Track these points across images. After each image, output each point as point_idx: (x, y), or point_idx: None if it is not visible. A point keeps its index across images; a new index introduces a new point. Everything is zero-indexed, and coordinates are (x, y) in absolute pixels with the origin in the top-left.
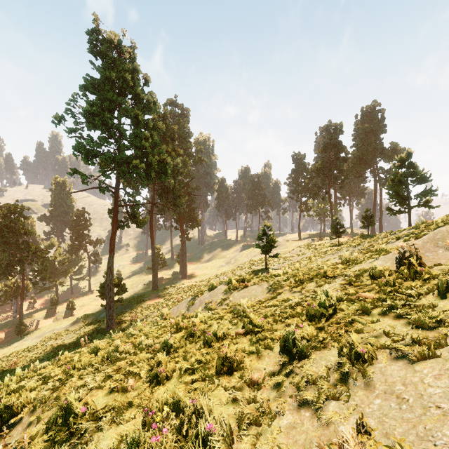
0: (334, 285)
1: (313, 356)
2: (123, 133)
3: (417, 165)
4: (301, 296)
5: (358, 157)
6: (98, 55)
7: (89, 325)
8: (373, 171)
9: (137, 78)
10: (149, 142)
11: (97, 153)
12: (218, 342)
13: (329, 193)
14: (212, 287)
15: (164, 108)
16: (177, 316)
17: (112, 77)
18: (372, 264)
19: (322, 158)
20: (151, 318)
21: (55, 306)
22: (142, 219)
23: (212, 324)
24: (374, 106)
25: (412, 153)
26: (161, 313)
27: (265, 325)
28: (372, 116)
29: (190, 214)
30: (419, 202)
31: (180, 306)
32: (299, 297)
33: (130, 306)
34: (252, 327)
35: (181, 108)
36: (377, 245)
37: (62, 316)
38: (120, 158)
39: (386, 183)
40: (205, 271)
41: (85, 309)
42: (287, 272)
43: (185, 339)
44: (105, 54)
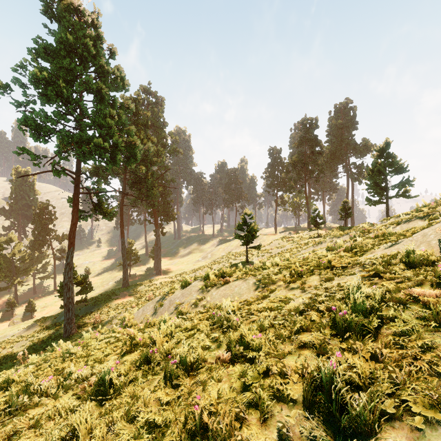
0: (350, 278)
1: (390, 435)
2: (83, 108)
3: (396, 155)
4: (306, 294)
5: (332, 152)
6: (53, 17)
7: (46, 329)
8: (346, 166)
9: (101, 47)
10: (115, 121)
11: (50, 130)
12: (188, 376)
13: (305, 187)
14: (185, 283)
15: (137, 95)
16: (141, 320)
17: (69, 41)
18: (406, 247)
19: (298, 152)
20: (117, 320)
21: (12, 309)
22: (108, 210)
23: (182, 339)
24: (347, 104)
25: (390, 143)
26: (123, 318)
27: (264, 345)
28: (345, 113)
29: (165, 207)
30: (397, 192)
31: (146, 307)
32: (304, 295)
33: (96, 307)
34: (243, 351)
35: (155, 96)
36: (377, 230)
37: (19, 319)
38: (79, 137)
39: (365, 173)
40: (180, 267)
41: (47, 310)
42: (277, 264)
43: (138, 368)
44: (62, 16)
